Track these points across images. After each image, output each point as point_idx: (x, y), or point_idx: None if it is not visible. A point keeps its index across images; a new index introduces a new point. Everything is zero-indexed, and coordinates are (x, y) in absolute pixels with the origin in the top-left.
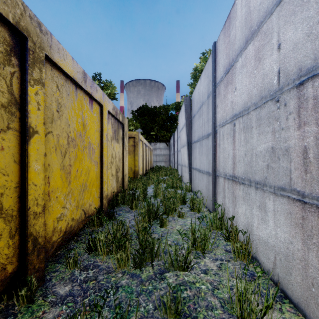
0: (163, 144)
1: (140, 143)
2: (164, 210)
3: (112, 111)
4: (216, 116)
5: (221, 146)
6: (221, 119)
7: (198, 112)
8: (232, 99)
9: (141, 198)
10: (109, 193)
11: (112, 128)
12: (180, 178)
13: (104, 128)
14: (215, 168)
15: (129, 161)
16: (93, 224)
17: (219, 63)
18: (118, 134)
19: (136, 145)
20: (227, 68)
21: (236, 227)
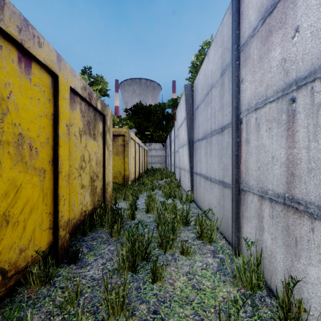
0: (159, 144)
1: (132, 142)
2: (159, 242)
3: (82, 91)
4: (240, 97)
5: (252, 143)
6: (252, 99)
7: (204, 101)
8: (285, 55)
9: (128, 215)
10: (76, 214)
11: (84, 118)
12: (178, 183)
13: (62, 113)
14: (238, 177)
15: (117, 164)
16: (32, 280)
17: (246, 11)
18: (95, 127)
19: (126, 144)
20: (269, 5)
21: (300, 301)
